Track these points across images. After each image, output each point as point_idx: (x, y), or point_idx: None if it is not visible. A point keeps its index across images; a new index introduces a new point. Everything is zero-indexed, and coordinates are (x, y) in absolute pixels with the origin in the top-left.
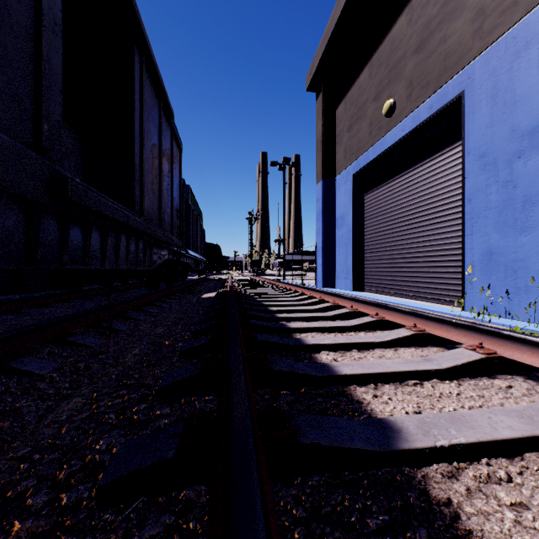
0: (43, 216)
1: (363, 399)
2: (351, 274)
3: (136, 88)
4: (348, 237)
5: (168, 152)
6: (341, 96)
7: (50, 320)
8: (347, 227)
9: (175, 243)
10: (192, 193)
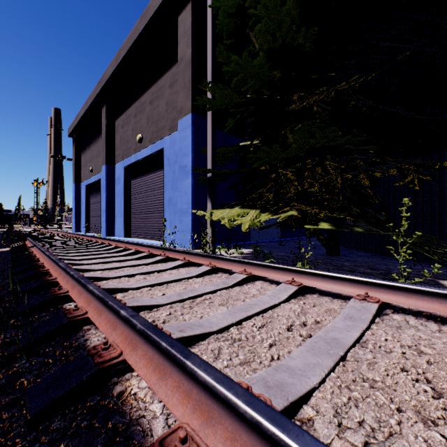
0: None
1: None
2: (85, 226)
3: None
4: (84, 211)
5: None
6: (83, 149)
7: None
8: (84, 206)
9: None
10: None
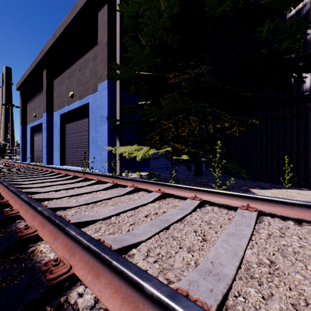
0: None
1: None
2: (30, 157)
3: None
4: (29, 146)
5: None
6: (28, 100)
7: None
8: (29, 143)
9: None
10: None
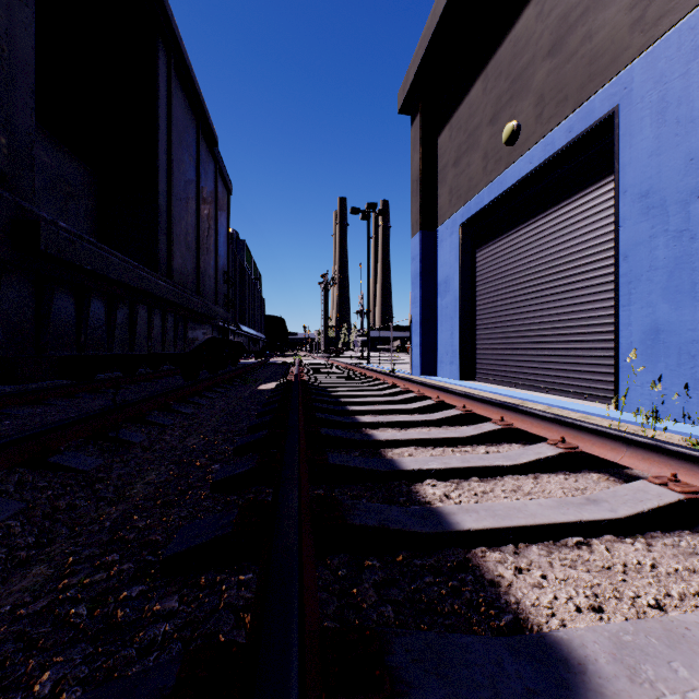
0: (6, 278)
1: (499, 577)
2: (459, 357)
3: (162, 99)
4: (454, 308)
5: (211, 191)
6: (445, 119)
7: (23, 432)
8: (453, 295)
9: (221, 317)
10: (248, 250)
